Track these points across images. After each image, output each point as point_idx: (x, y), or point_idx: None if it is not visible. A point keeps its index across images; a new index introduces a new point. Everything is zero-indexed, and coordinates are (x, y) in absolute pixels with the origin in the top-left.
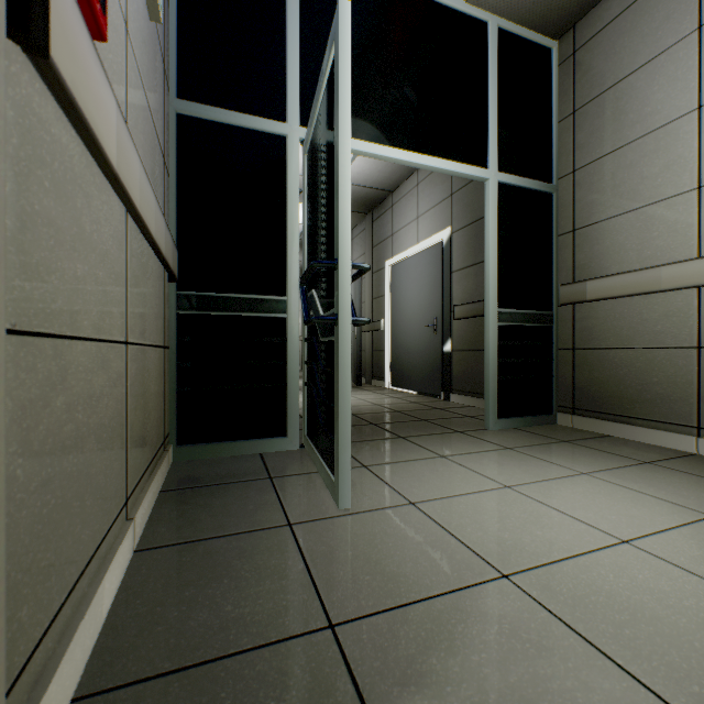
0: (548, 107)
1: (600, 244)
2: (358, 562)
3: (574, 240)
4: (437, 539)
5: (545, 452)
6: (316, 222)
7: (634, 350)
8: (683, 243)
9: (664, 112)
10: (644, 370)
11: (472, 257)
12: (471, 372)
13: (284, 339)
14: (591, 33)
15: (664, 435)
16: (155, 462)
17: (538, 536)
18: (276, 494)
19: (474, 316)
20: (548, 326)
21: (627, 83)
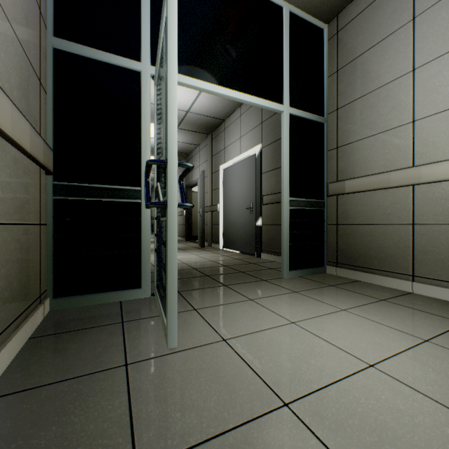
0: (321, 67)
1: (353, 157)
2: (173, 399)
3: (337, 154)
4: (238, 372)
5: (318, 294)
6: (160, 133)
7: (374, 225)
8: (404, 157)
9: (392, 72)
10: (380, 238)
11: (274, 164)
12: (274, 239)
13: (139, 218)
14: (348, 20)
15: (392, 280)
16: (25, 315)
17: (312, 364)
18: (123, 336)
19: (276, 202)
20: (321, 209)
21: (370, 53)
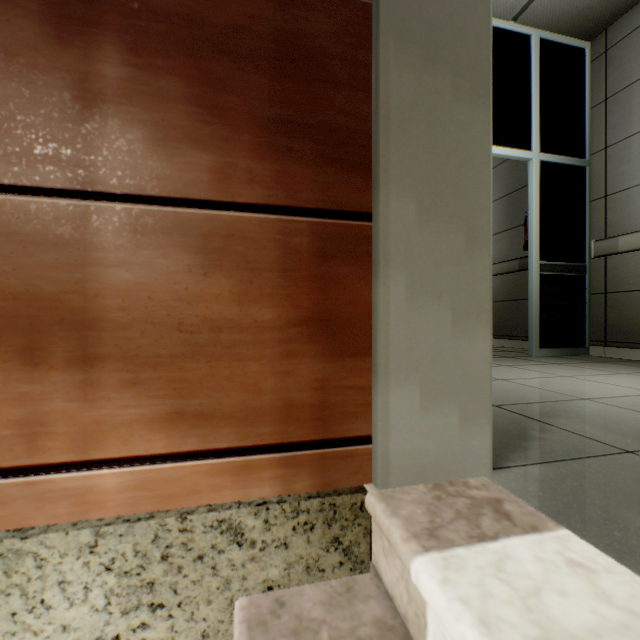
0: (581, 96)
1: (630, 206)
2: None
3: (606, 204)
4: (531, 389)
5: (586, 366)
6: None
7: None
8: None
9: None
10: None
11: (507, 223)
12: (506, 319)
13: None
14: (621, 35)
15: None
16: None
17: (599, 390)
18: None
19: (509, 272)
20: (581, 275)
21: None
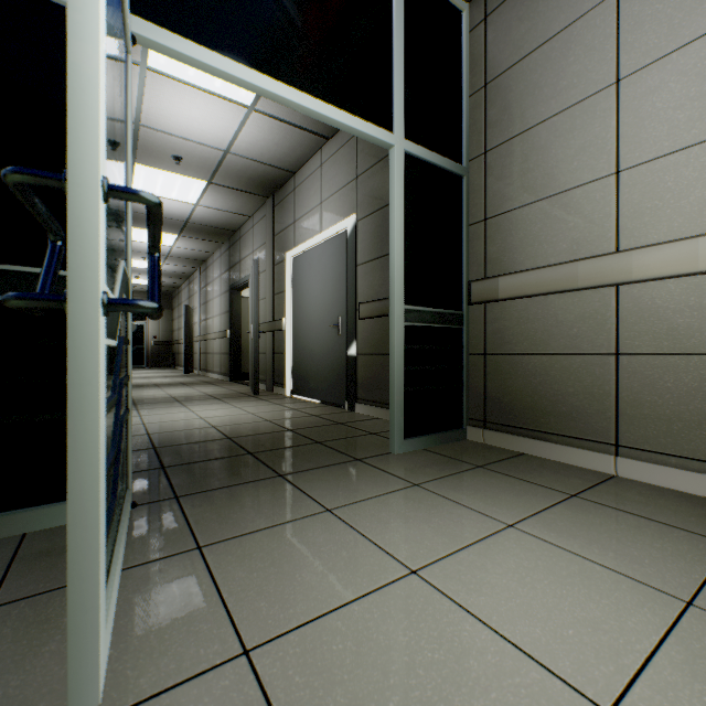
0: (459, 77)
1: (513, 236)
2: None
3: (486, 230)
4: None
5: (459, 488)
6: None
7: (549, 356)
8: (601, 235)
9: (581, 86)
10: (559, 379)
11: (378, 249)
12: (377, 379)
13: None
14: None
15: (581, 453)
16: None
17: None
18: None
19: (381, 315)
20: (459, 327)
21: (542, 52)
